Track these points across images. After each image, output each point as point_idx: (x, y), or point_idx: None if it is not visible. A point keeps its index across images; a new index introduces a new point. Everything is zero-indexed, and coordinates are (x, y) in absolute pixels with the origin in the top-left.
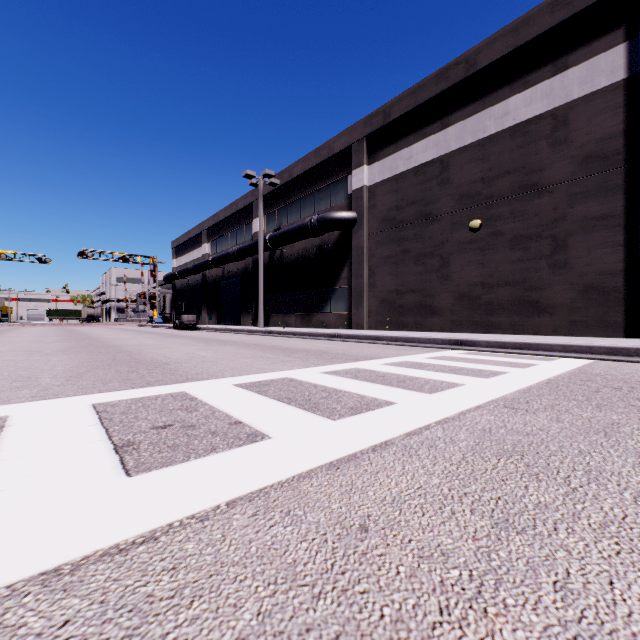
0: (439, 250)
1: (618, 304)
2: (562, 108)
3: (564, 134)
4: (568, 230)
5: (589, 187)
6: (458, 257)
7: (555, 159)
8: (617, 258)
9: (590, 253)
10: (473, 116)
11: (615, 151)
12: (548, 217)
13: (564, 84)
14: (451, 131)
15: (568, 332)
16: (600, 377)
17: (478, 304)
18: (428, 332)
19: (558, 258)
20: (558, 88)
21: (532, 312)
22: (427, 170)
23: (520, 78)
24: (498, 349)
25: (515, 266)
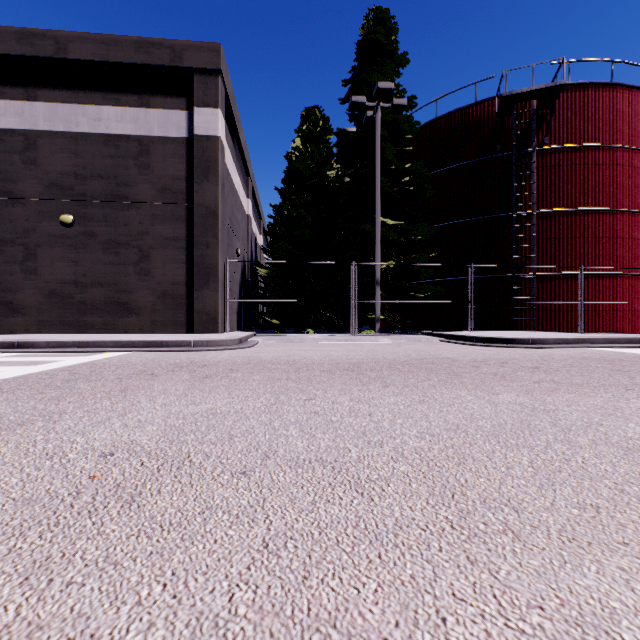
0: (24, 238)
1: (183, 308)
2: (147, 139)
3: (148, 162)
4: (151, 244)
5: (165, 212)
6: (48, 250)
7: (141, 180)
8: (183, 272)
9: (166, 266)
10: (66, 104)
11: (181, 190)
12: (136, 229)
13: (148, 119)
14: (40, 107)
15: (151, 330)
16: (91, 366)
17: (72, 303)
18: (7, 334)
19: (144, 266)
20: (144, 120)
21: (123, 313)
22: (7, 139)
23: (113, 92)
24: (56, 349)
25: (108, 268)
